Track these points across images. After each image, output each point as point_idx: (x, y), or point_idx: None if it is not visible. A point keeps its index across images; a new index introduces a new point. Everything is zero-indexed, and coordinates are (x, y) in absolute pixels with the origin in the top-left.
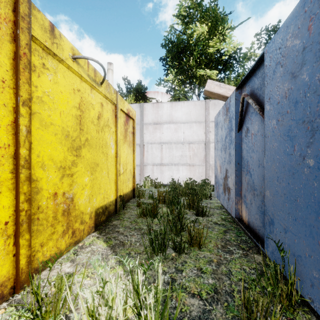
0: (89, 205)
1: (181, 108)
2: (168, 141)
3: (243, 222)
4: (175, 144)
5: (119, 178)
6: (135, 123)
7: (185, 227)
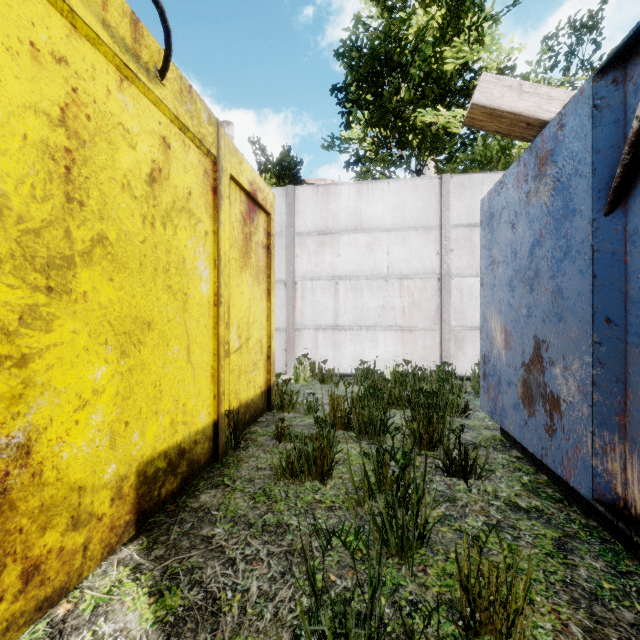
0: (111, 456)
1: (381, 197)
2: (352, 273)
3: (638, 526)
4: (367, 280)
5: (227, 362)
6: (273, 223)
7: (428, 531)
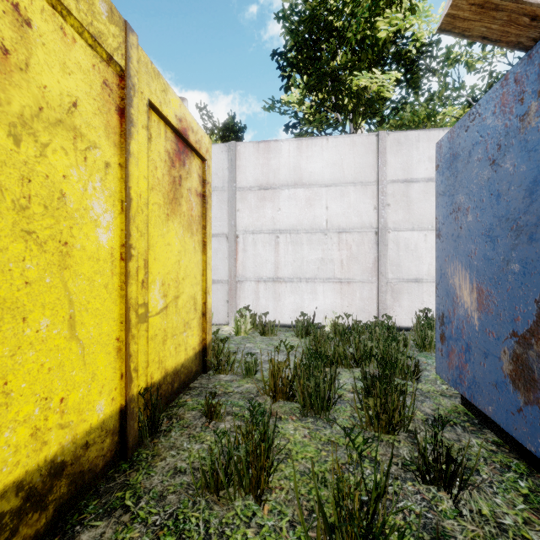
0: None
1: (320, 153)
2: (292, 227)
3: None
4: (307, 233)
5: (143, 329)
6: (209, 170)
7: None
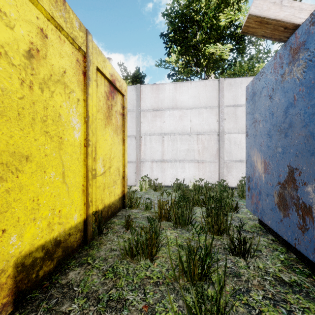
0: None
1: (187, 90)
2: (171, 131)
3: None
4: (179, 135)
5: (94, 182)
6: (126, 101)
7: (227, 312)
